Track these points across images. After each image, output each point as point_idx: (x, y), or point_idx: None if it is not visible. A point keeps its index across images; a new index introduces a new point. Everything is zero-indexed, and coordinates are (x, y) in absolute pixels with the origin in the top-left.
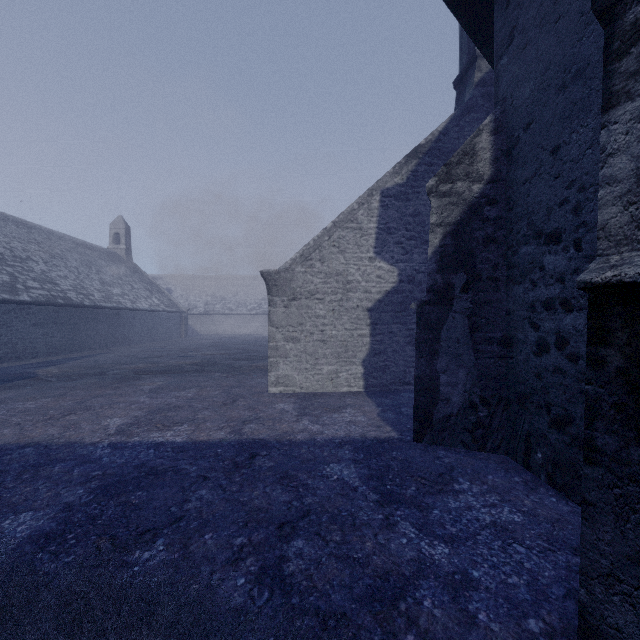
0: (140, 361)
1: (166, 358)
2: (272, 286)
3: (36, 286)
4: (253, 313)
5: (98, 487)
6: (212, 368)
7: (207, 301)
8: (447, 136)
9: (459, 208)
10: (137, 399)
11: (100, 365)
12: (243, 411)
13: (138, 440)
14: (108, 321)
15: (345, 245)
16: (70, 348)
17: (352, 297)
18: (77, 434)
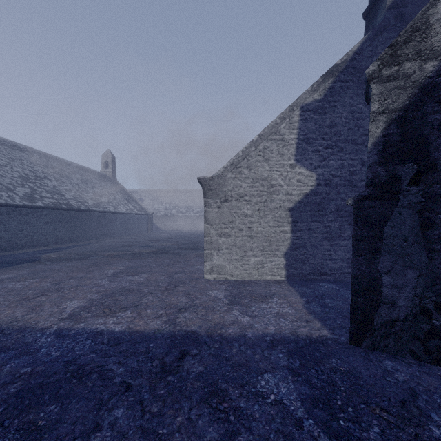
0: (114, 249)
1: (133, 247)
2: (207, 190)
3: (48, 196)
4: (197, 215)
5: (15, 393)
6: (164, 256)
7: (166, 207)
8: (361, 55)
9: (407, 91)
10: (99, 282)
11: (86, 252)
12: (181, 297)
13: (82, 327)
14: (97, 220)
15: (269, 154)
16: (71, 239)
17: (275, 199)
18: (35, 317)
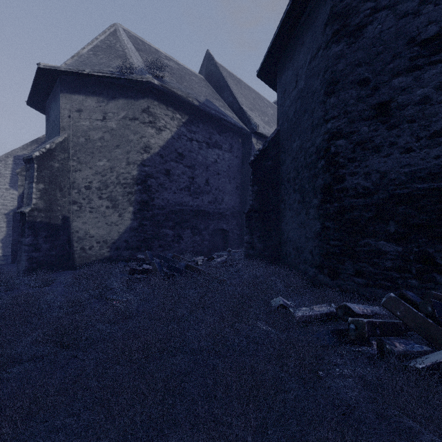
0: None
1: None
2: None
3: None
4: None
5: None
6: None
7: None
8: None
9: None
10: None
11: None
12: None
13: None
14: None
15: None
16: None
17: None
18: None
